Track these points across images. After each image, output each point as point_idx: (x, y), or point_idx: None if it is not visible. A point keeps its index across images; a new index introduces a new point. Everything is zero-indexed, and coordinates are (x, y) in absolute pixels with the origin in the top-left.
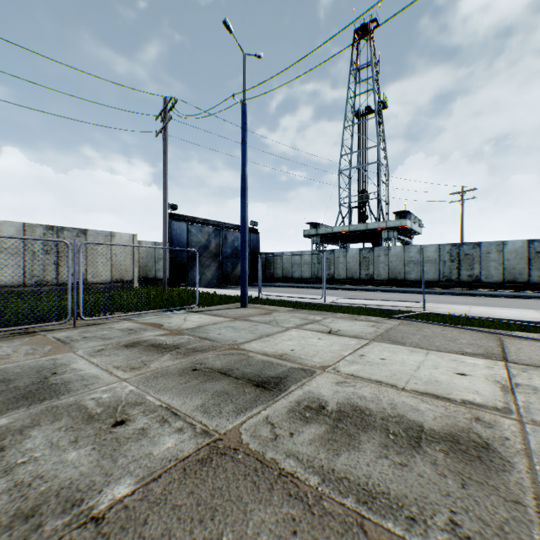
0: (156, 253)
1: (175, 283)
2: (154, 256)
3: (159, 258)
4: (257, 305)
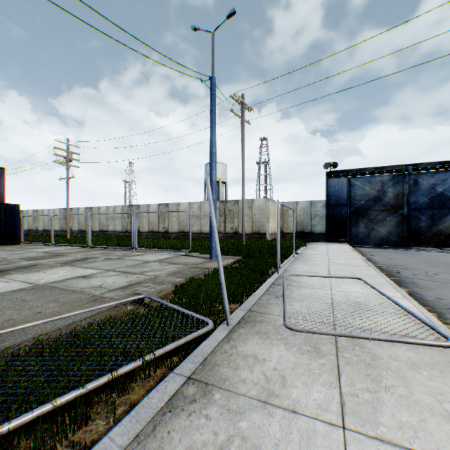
0: (312, 210)
1: (332, 238)
2: (310, 213)
3: (315, 215)
4: (225, 260)
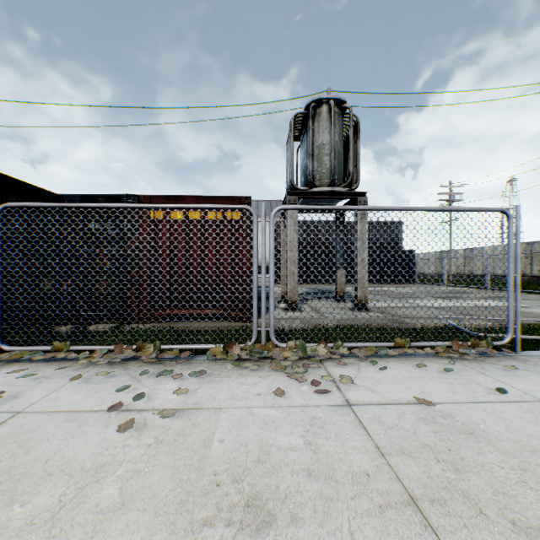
0: None
1: None
2: None
3: None
4: None
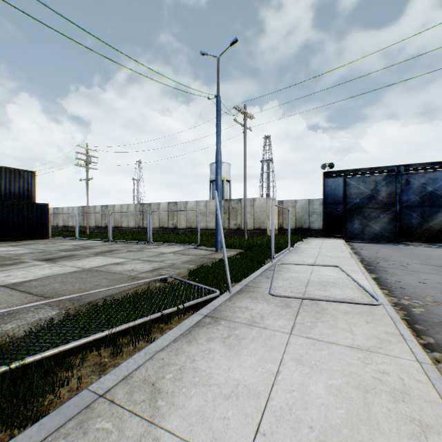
0: (310, 208)
1: (329, 234)
2: (308, 211)
3: (313, 212)
4: (229, 252)
